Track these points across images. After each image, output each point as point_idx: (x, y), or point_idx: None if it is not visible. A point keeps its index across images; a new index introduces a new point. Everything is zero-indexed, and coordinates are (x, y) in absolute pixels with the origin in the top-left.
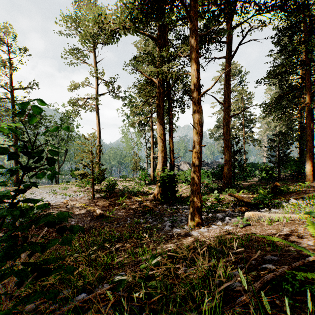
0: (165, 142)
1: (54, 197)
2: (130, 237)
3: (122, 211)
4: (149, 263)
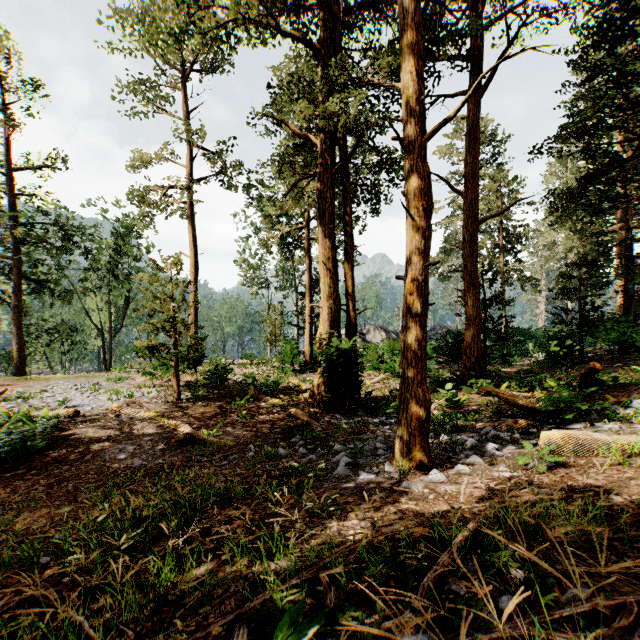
0: (335, 276)
1: (92, 397)
2: (249, 496)
3: (239, 429)
4: (287, 598)
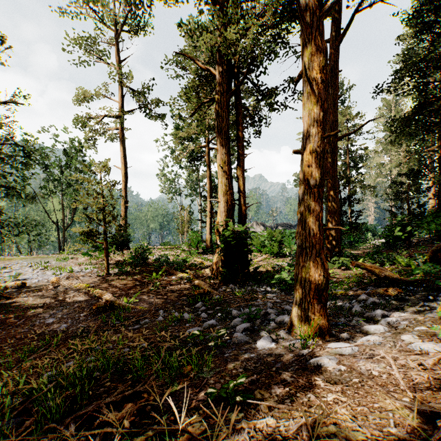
0: (230, 177)
1: (40, 272)
2: (149, 365)
3: (153, 296)
4: None
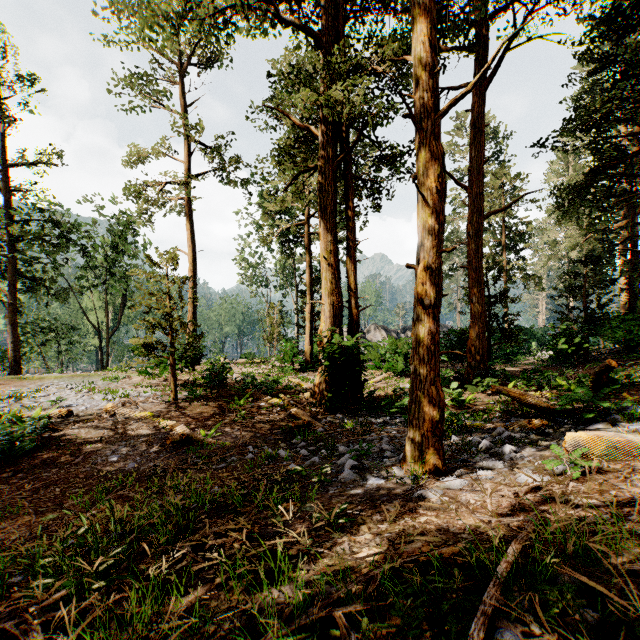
0: (337, 272)
1: (86, 397)
2: (247, 503)
3: (238, 429)
4: None
